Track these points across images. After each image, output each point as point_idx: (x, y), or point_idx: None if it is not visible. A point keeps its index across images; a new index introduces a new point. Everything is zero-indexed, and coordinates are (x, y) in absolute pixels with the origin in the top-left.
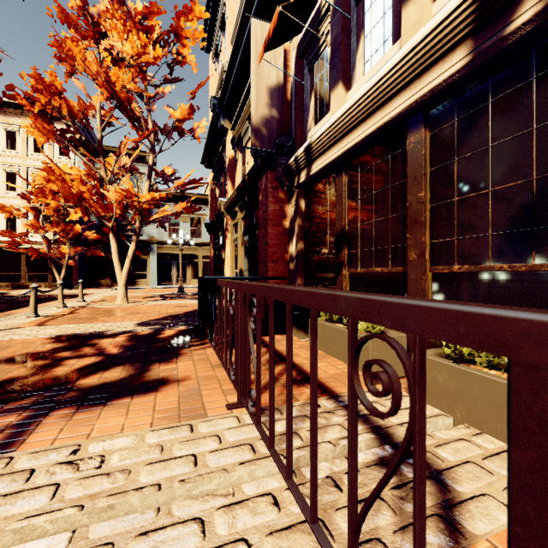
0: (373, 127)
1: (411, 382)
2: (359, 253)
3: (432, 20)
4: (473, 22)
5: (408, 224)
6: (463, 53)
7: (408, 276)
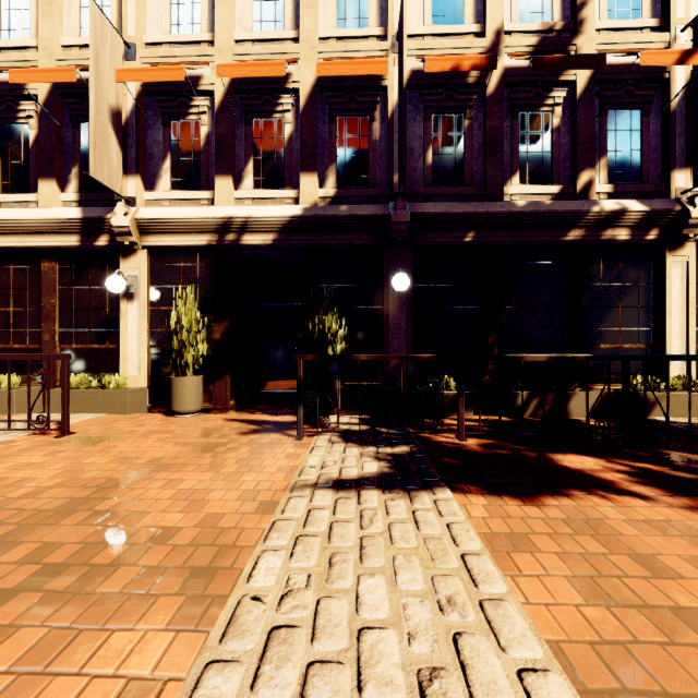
0: (14, 244)
1: (47, 369)
2: None
3: (60, 211)
4: (81, 229)
5: (43, 318)
6: (77, 239)
7: (44, 350)
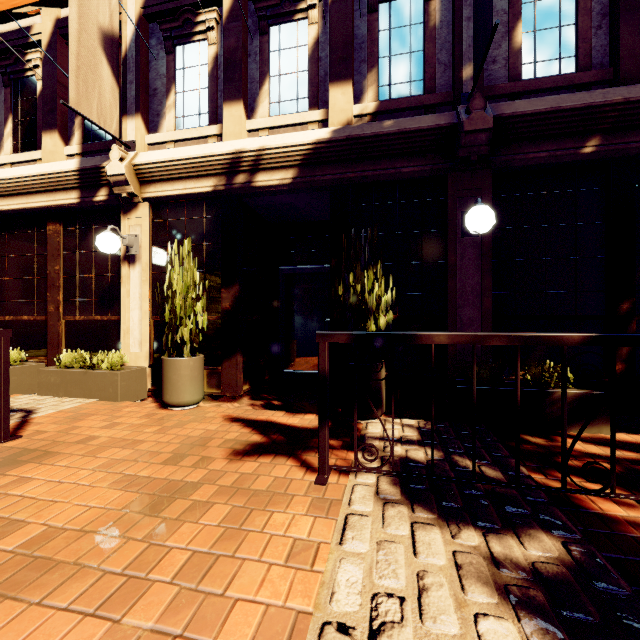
0: (19, 206)
1: None
2: (7, 303)
3: (59, 164)
4: (79, 183)
5: (48, 286)
6: (77, 195)
7: (49, 322)
